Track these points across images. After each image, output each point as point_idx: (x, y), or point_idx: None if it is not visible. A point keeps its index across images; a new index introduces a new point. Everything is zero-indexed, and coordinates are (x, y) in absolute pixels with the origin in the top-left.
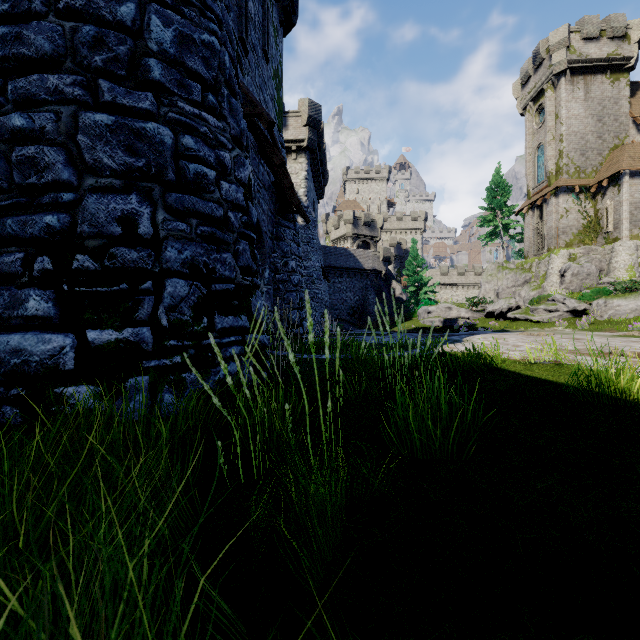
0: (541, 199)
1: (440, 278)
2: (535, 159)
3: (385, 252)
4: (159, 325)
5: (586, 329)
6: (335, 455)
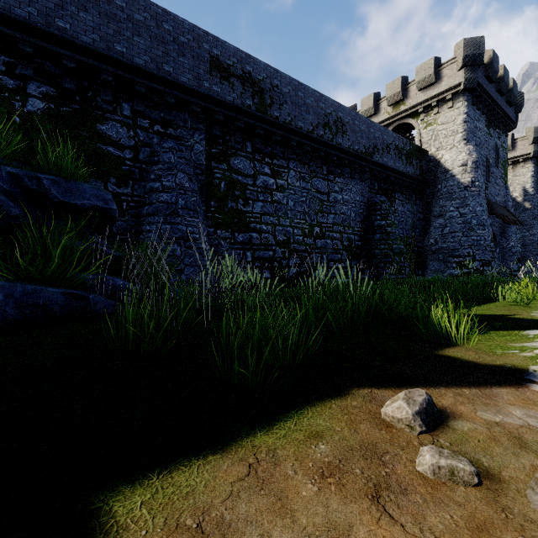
0: None
1: None
2: None
3: None
4: (474, 269)
5: None
6: None
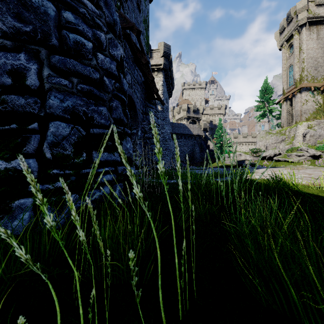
0: (291, 95)
1: (233, 139)
2: (287, 73)
3: (204, 125)
4: (44, 157)
5: (322, 166)
6: (188, 296)
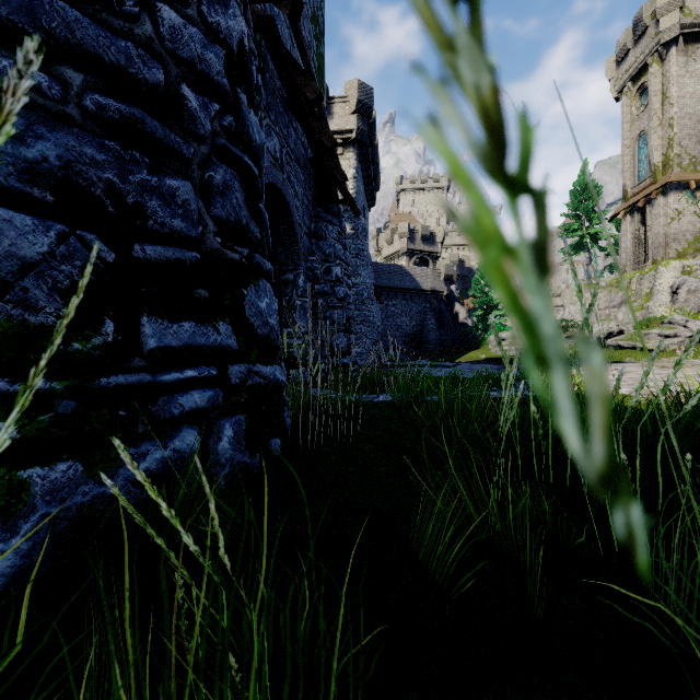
0: (643, 200)
1: None
2: (635, 152)
3: (447, 269)
4: None
5: None
6: None
